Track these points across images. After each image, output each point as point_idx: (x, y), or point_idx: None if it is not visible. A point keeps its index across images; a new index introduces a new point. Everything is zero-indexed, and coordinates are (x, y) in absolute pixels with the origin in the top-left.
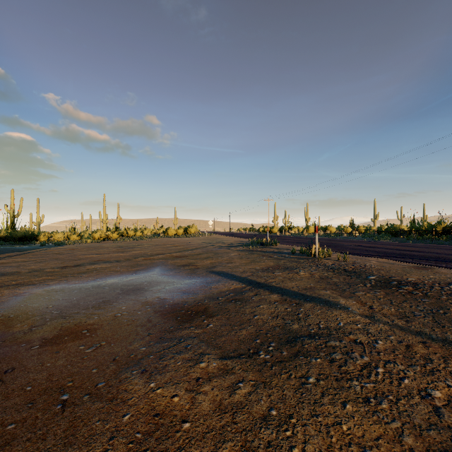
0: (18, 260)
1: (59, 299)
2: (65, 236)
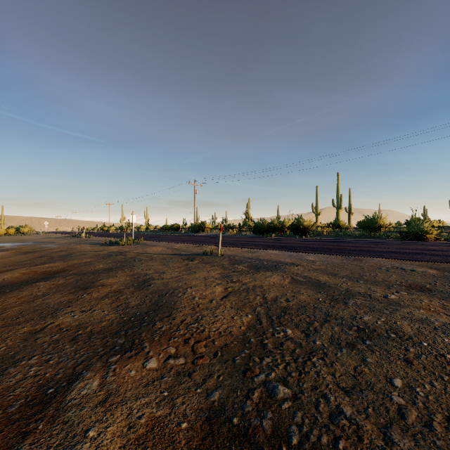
0: None
1: None
2: None
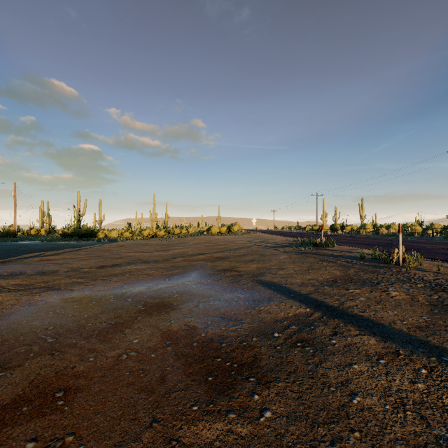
0: (67, 257)
1: (69, 314)
2: (119, 234)
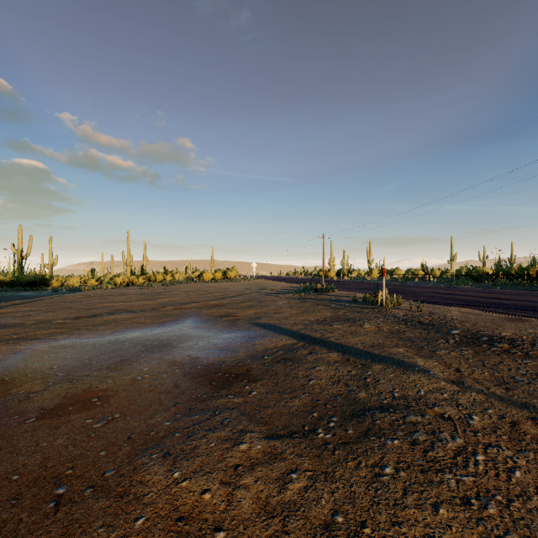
0: (23, 310)
1: (67, 357)
2: (82, 281)
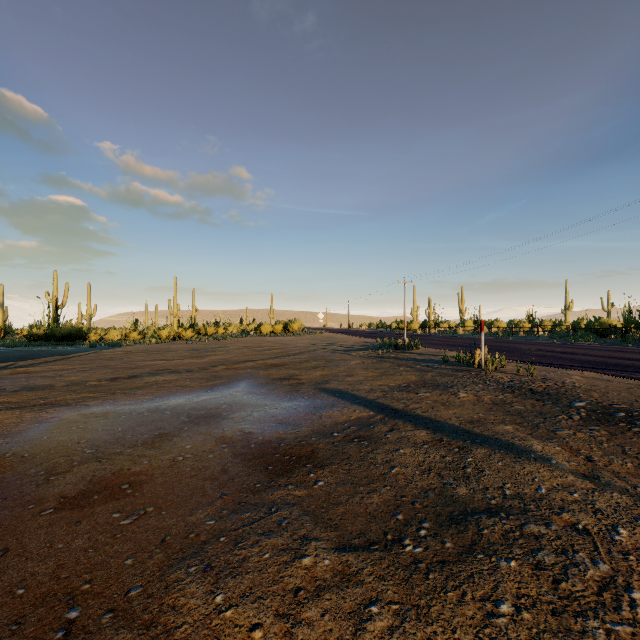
0: (55, 368)
1: (98, 428)
2: (122, 335)
